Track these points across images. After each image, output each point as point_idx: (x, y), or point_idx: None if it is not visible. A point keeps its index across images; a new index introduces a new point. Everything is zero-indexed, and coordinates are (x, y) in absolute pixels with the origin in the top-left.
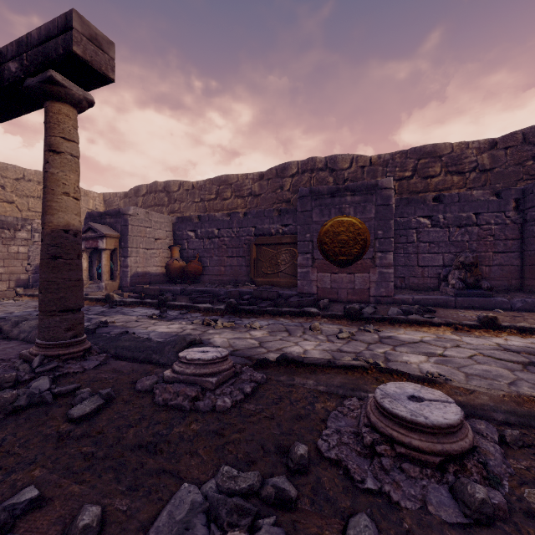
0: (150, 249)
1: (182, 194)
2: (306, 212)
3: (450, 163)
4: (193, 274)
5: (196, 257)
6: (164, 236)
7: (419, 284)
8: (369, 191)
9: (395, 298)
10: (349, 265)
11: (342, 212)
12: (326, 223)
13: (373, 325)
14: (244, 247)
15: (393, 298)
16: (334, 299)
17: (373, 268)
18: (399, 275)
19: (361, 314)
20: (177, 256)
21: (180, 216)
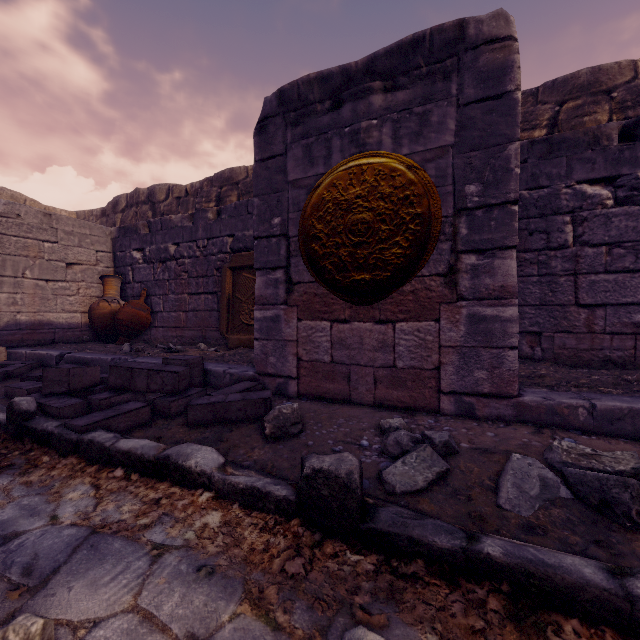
0: (54, 281)
1: (171, 204)
2: (273, 160)
3: (630, 101)
4: (127, 326)
5: (140, 295)
6: (90, 259)
7: (579, 350)
8: (439, 63)
9: (525, 401)
10: (381, 297)
11: (360, 145)
12: (319, 182)
13: (408, 615)
14: (215, 275)
15: (516, 401)
16: (342, 395)
17: (450, 305)
18: (526, 328)
19: (367, 510)
20: (113, 294)
21: (123, 226)
